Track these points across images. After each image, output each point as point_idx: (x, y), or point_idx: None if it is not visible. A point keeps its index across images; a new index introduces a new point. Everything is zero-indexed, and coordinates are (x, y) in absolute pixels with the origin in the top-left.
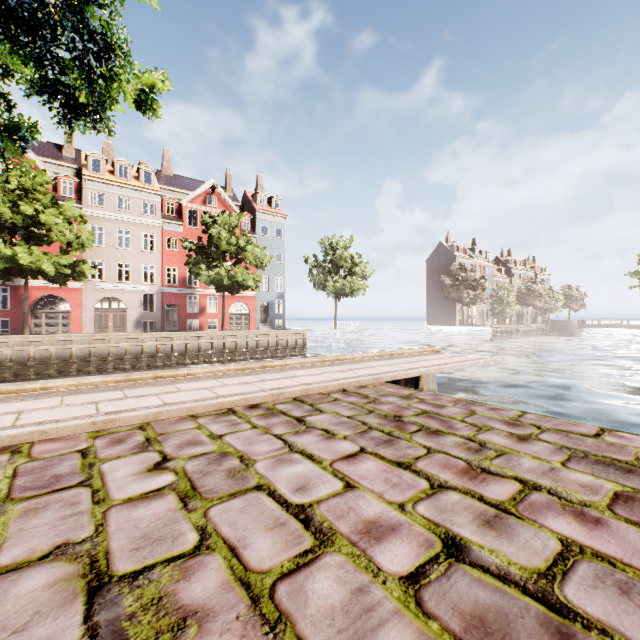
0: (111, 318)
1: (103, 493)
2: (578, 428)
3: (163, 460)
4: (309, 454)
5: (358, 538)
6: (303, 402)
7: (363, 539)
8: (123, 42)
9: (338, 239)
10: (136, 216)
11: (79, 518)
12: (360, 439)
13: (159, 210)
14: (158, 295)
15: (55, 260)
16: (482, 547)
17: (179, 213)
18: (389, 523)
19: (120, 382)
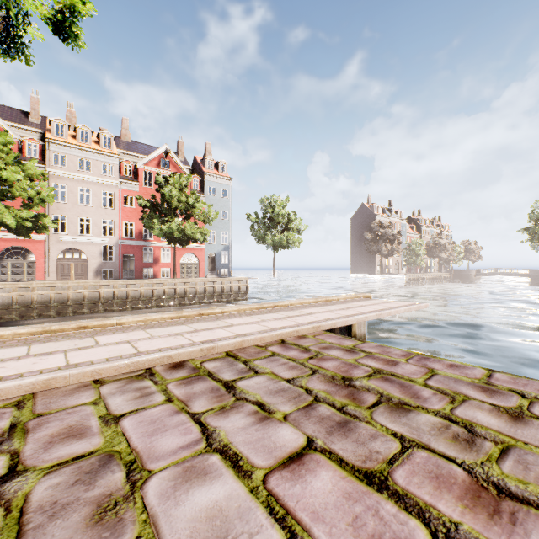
0: (73, 267)
1: None
2: None
3: (6, 475)
4: (234, 455)
5: None
6: (236, 358)
7: None
8: None
9: (276, 199)
10: (96, 176)
11: None
12: (305, 421)
13: (117, 171)
14: (116, 247)
15: (16, 213)
16: None
17: (136, 174)
18: None
19: (36, 334)
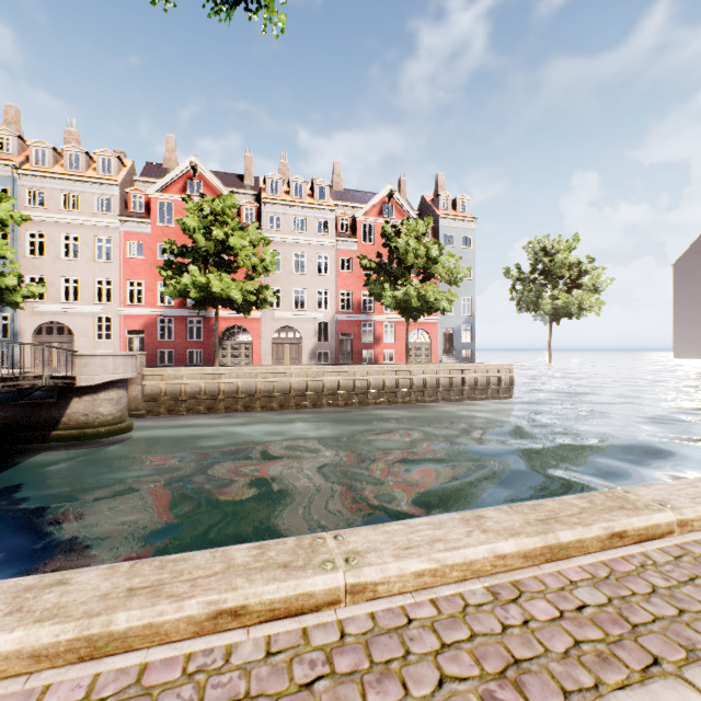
0: (287, 349)
1: None
2: None
3: None
4: None
5: None
6: None
7: None
8: None
9: (556, 240)
10: (310, 237)
11: None
12: None
13: (333, 228)
14: (332, 323)
15: (242, 286)
16: None
17: (352, 229)
18: None
19: (531, 556)
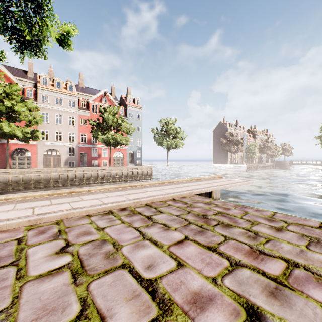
0: (52, 160)
1: (24, 271)
2: (308, 222)
3: (66, 245)
4: (154, 241)
5: (188, 308)
6: (151, 206)
7: (192, 309)
8: (48, 2)
9: (169, 120)
10: (65, 107)
11: (3, 292)
12: (184, 230)
13: (77, 104)
14: (76, 148)
15: (22, 130)
16: (273, 315)
17: (87, 106)
18: (208, 294)
19: (50, 195)
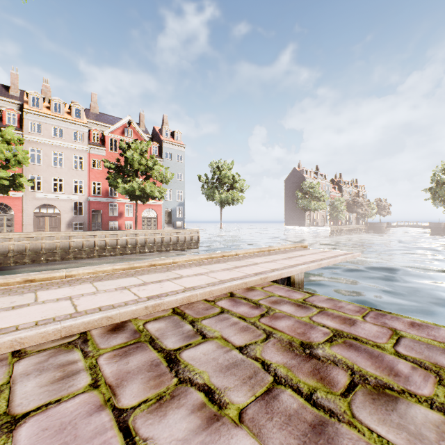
0: (47, 220)
1: None
2: None
3: None
4: None
5: None
6: (183, 317)
7: None
8: None
9: (223, 163)
10: (68, 142)
11: None
12: (268, 422)
13: (86, 138)
14: (86, 203)
15: None
16: None
17: (103, 141)
18: None
19: None
